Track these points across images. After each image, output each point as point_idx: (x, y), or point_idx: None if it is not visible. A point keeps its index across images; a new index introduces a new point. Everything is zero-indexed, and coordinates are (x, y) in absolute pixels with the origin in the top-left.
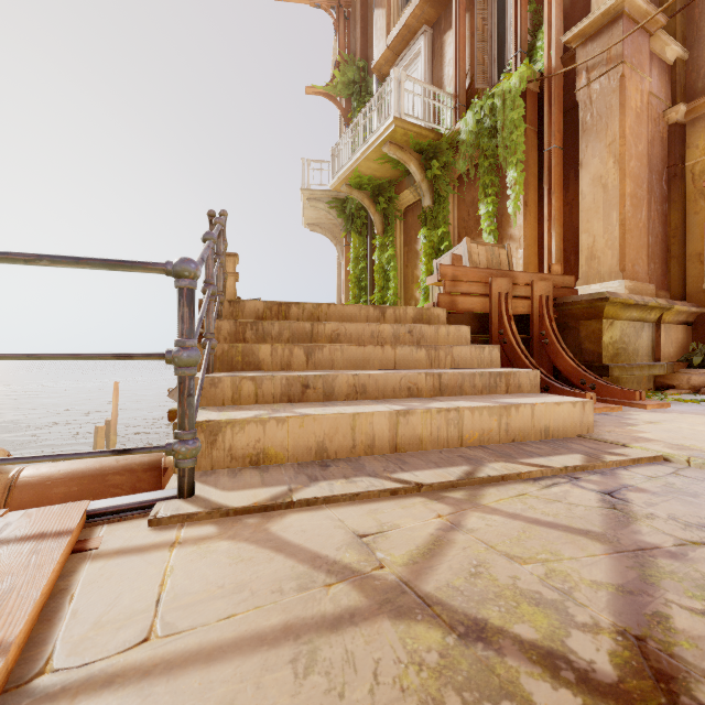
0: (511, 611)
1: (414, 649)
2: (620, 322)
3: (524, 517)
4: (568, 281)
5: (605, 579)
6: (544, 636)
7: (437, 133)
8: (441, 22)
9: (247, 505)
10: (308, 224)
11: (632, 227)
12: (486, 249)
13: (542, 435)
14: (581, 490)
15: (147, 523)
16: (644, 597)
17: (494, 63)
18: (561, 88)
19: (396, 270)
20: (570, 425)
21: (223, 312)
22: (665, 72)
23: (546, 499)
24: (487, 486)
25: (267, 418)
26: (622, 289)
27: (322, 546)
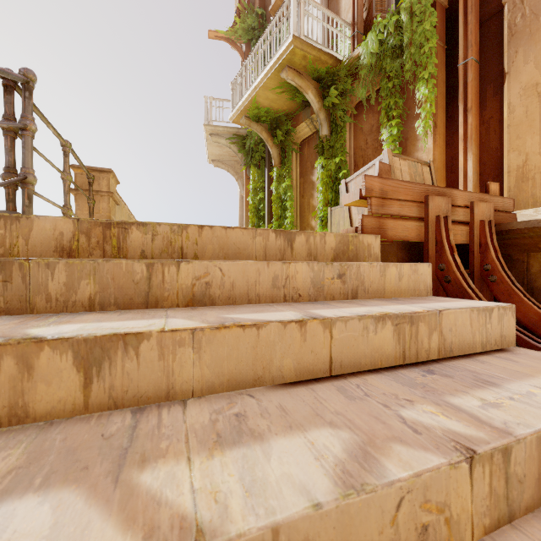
0: None
1: None
2: None
3: None
4: (508, 204)
5: None
6: None
7: (336, 60)
8: None
9: None
10: (213, 160)
11: None
12: (408, 164)
13: None
14: None
15: None
16: None
17: None
18: None
19: (292, 200)
20: None
21: None
22: None
23: None
24: None
25: None
26: None
27: None
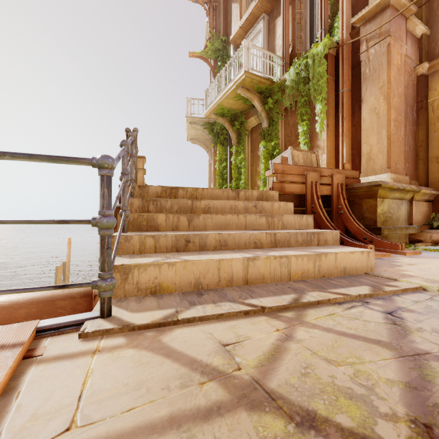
0: (333, 404)
1: (265, 436)
2: (388, 200)
3: (335, 330)
4: (355, 174)
5: (396, 378)
6: (358, 424)
7: (271, 81)
8: (273, 11)
9: (147, 322)
10: (190, 138)
11: (395, 140)
12: (303, 154)
13: (342, 273)
14: (371, 311)
15: (78, 336)
16: (425, 392)
17: (307, 37)
18: (350, 52)
19: (245, 167)
20: (359, 266)
21: (134, 193)
22: (415, 42)
23: (349, 317)
24: (308, 308)
25: (161, 262)
26: (389, 179)
27: (197, 353)
